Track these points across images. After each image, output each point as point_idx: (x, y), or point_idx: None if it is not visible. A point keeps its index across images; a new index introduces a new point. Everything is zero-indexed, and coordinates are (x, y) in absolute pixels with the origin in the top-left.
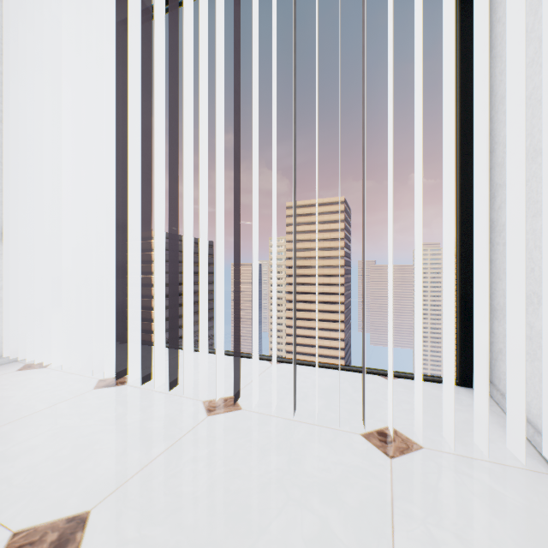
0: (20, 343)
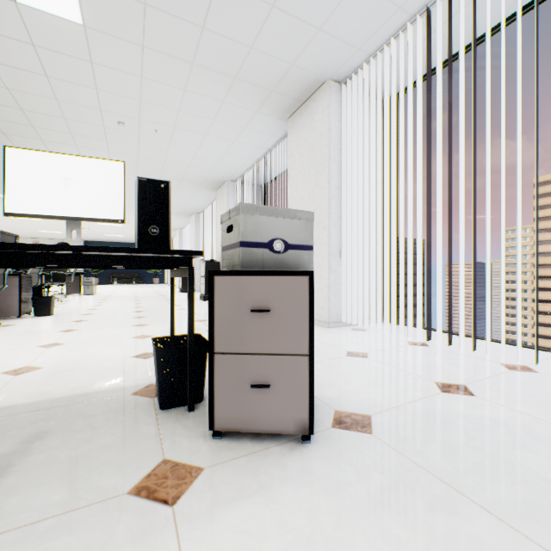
0: (345, 316)
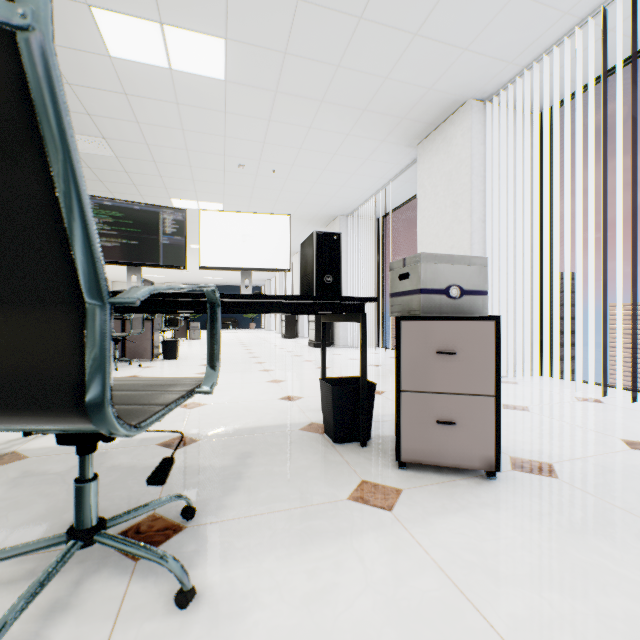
0: None
